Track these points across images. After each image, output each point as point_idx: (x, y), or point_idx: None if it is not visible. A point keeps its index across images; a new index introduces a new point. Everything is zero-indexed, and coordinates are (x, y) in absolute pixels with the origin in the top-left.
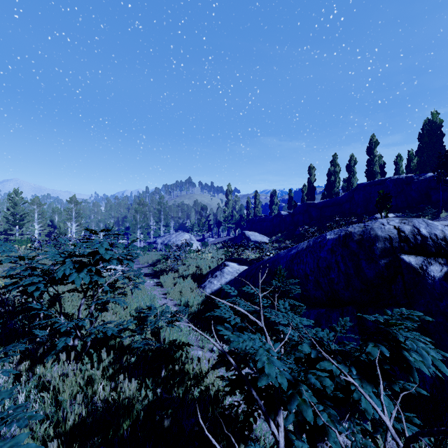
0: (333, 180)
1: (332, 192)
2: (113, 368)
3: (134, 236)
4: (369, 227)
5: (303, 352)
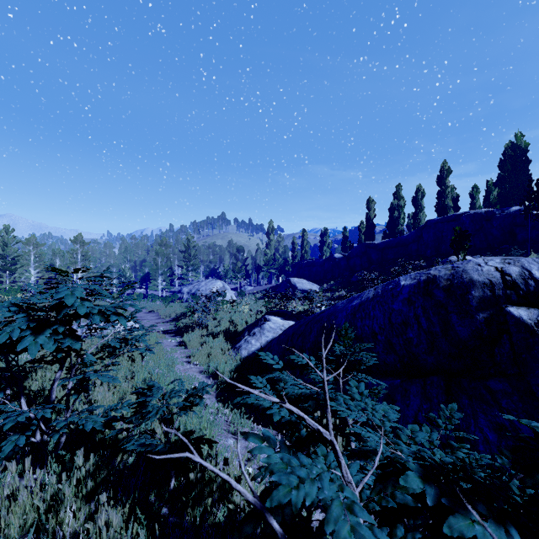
0: (397, 216)
1: (396, 230)
2: (95, 479)
3: (155, 284)
4: (461, 268)
5: (410, 491)
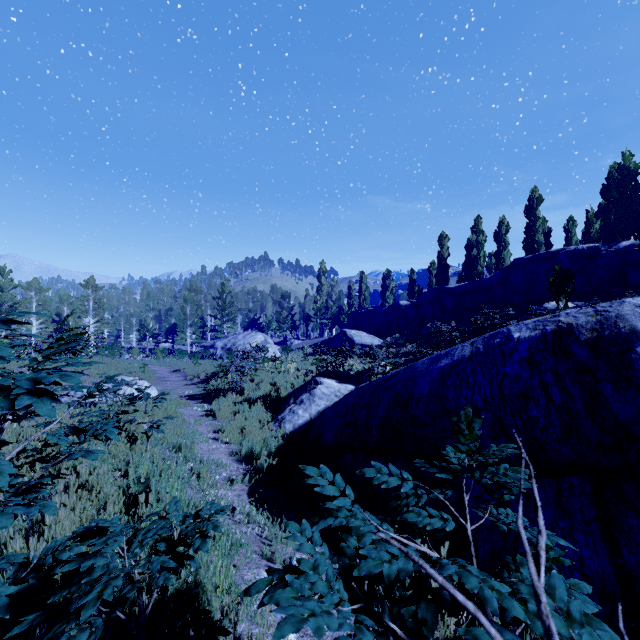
0: (475, 255)
1: (474, 272)
2: None
3: (182, 337)
4: (613, 313)
5: None
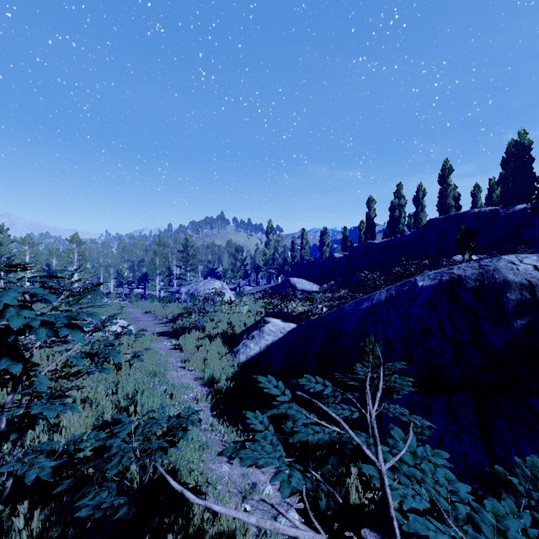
0: (397, 216)
1: (397, 229)
2: None
3: (153, 284)
4: (491, 267)
5: None
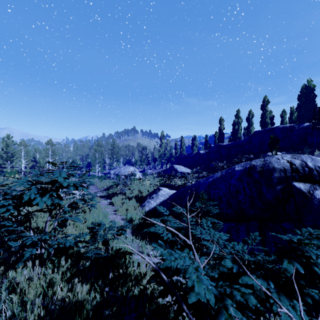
0: (237, 129)
1: (236, 137)
2: (70, 272)
3: (94, 168)
4: (268, 161)
5: (226, 267)
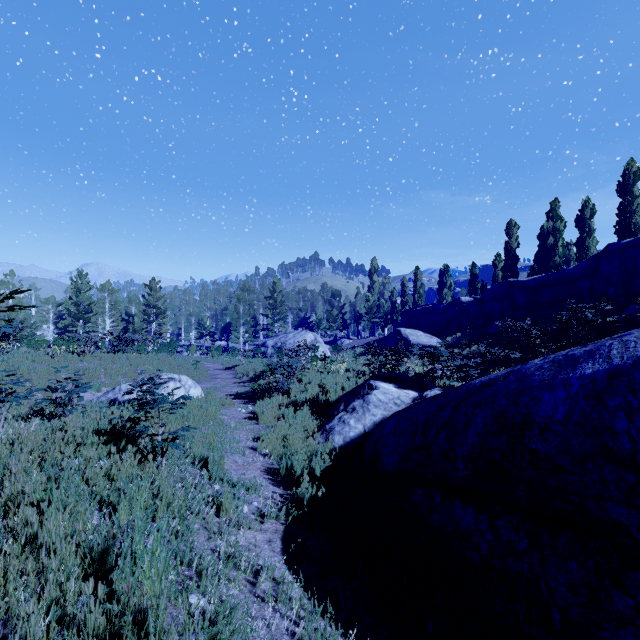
0: (552, 244)
1: (551, 263)
2: None
3: (236, 335)
4: None
5: None
